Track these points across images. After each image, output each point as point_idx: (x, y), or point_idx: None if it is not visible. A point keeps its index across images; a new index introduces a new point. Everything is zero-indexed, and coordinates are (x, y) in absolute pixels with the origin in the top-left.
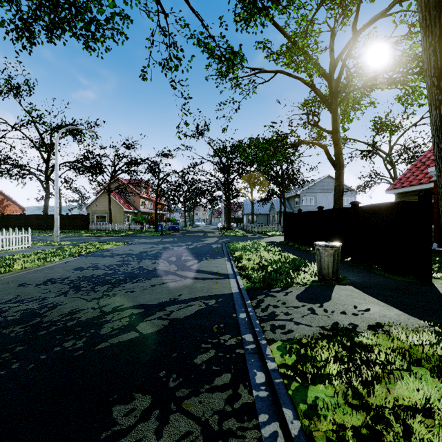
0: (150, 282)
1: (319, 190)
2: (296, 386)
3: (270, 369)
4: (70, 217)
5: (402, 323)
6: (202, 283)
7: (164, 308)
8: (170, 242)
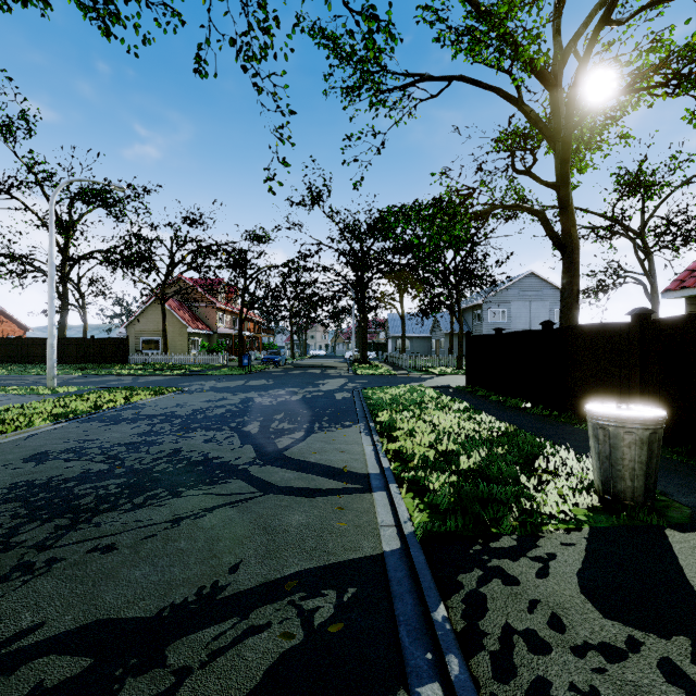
0: (174, 505)
1: (515, 296)
2: None
3: None
4: (96, 343)
5: None
6: (305, 511)
7: (164, 648)
8: (258, 388)
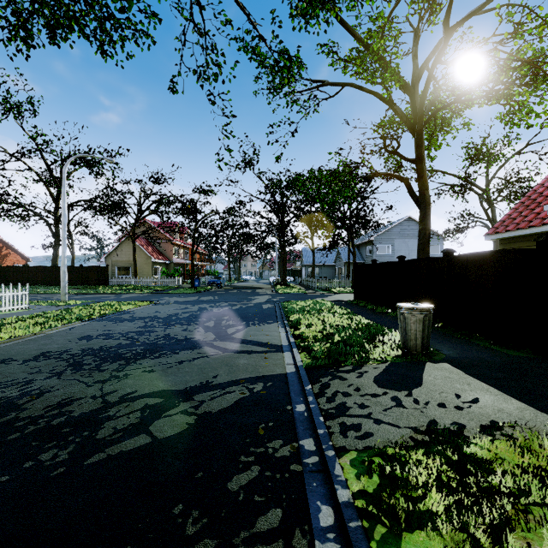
0: (176, 356)
1: (397, 235)
2: (382, 533)
3: (341, 503)
4: (84, 270)
5: (529, 423)
6: (247, 359)
7: (192, 396)
8: (208, 302)
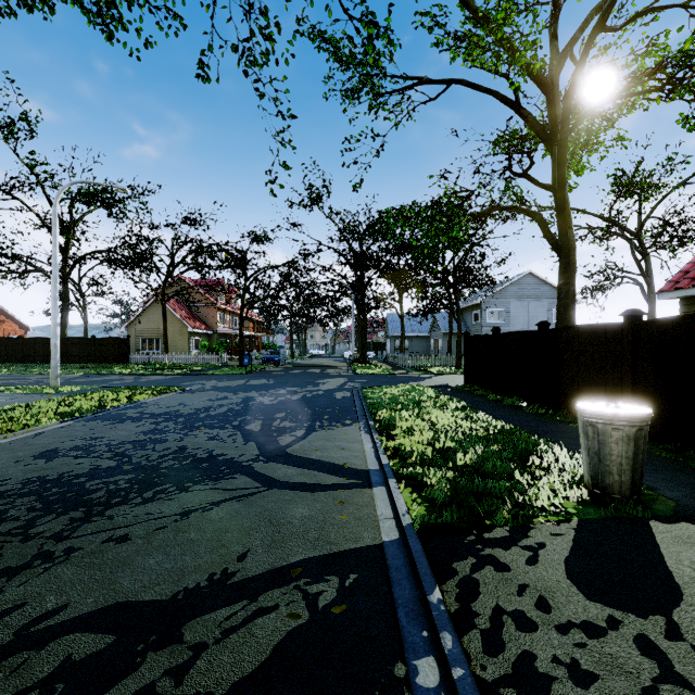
0: (183, 499)
1: (513, 296)
2: None
3: None
4: (97, 343)
5: None
6: (308, 504)
7: (180, 627)
8: (259, 387)
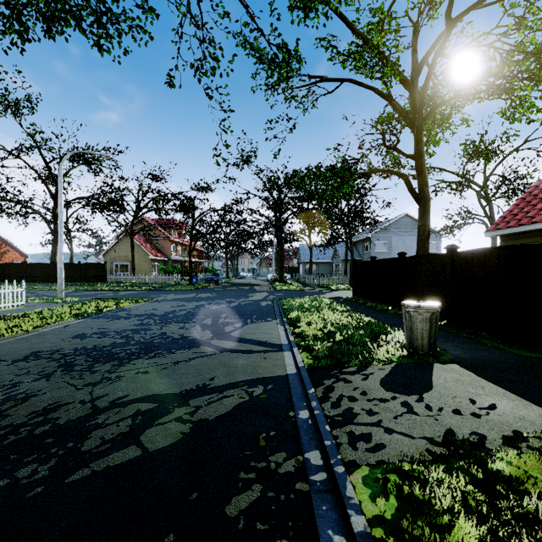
0: (172, 356)
1: (394, 232)
2: None
3: (357, 533)
4: (82, 267)
5: None
6: (245, 359)
7: (187, 401)
8: (206, 299)
